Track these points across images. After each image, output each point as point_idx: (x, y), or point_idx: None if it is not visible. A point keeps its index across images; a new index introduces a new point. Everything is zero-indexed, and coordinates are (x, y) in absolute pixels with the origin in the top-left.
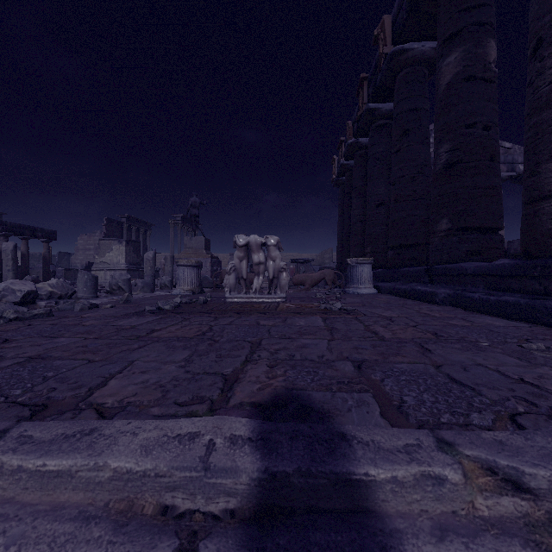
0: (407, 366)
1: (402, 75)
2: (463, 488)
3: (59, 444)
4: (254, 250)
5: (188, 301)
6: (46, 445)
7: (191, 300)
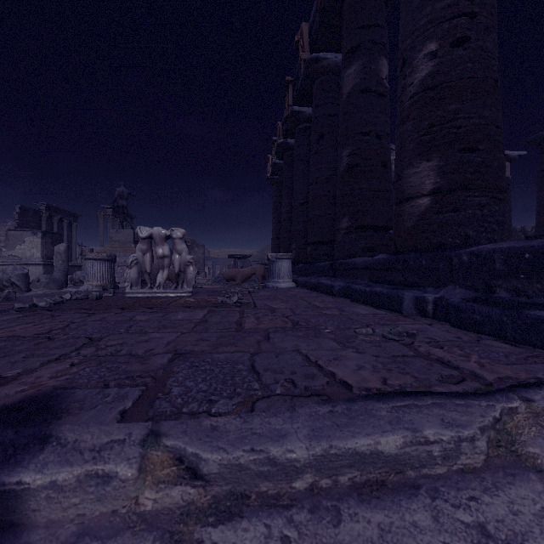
0: (225, 356)
1: (319, 82)
2: (132, 484)
3: None
4: (158, 243)
5: (80, 297)
6: None
7: (88, 296)
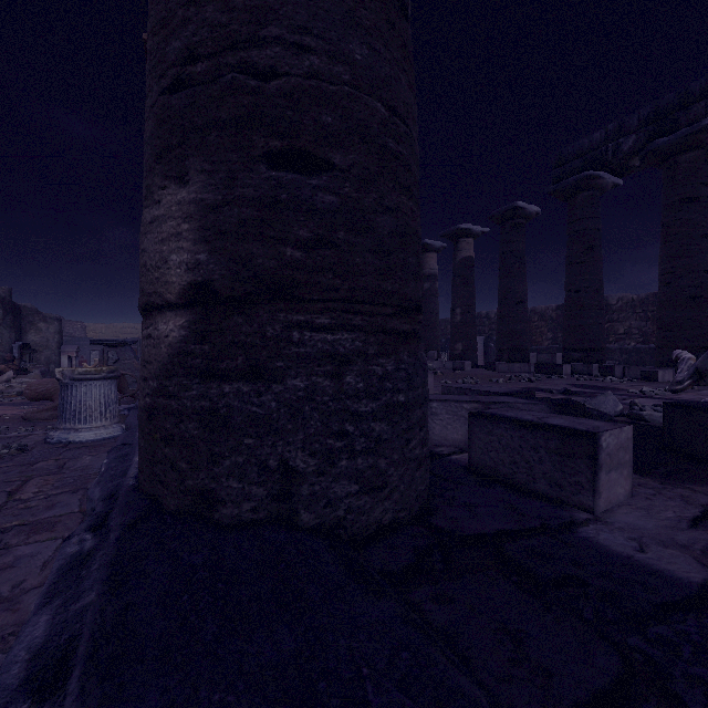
0: None
1: None
2: None
3: None
4: None
5: None
6: None
7: None
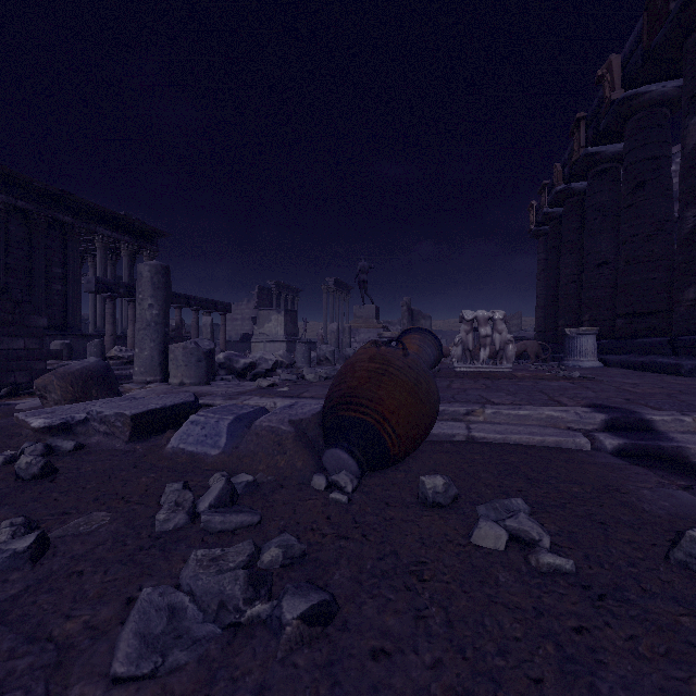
0: (660, 401)
1: (635, 120)
2: (692, 423)
3: (514, 409)
4: (482, 324)
5: None
6: (509, 409)
7: None
